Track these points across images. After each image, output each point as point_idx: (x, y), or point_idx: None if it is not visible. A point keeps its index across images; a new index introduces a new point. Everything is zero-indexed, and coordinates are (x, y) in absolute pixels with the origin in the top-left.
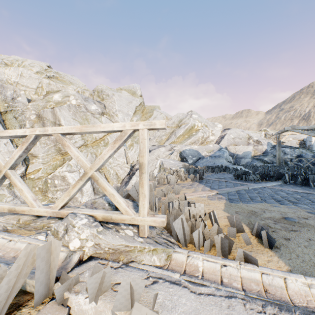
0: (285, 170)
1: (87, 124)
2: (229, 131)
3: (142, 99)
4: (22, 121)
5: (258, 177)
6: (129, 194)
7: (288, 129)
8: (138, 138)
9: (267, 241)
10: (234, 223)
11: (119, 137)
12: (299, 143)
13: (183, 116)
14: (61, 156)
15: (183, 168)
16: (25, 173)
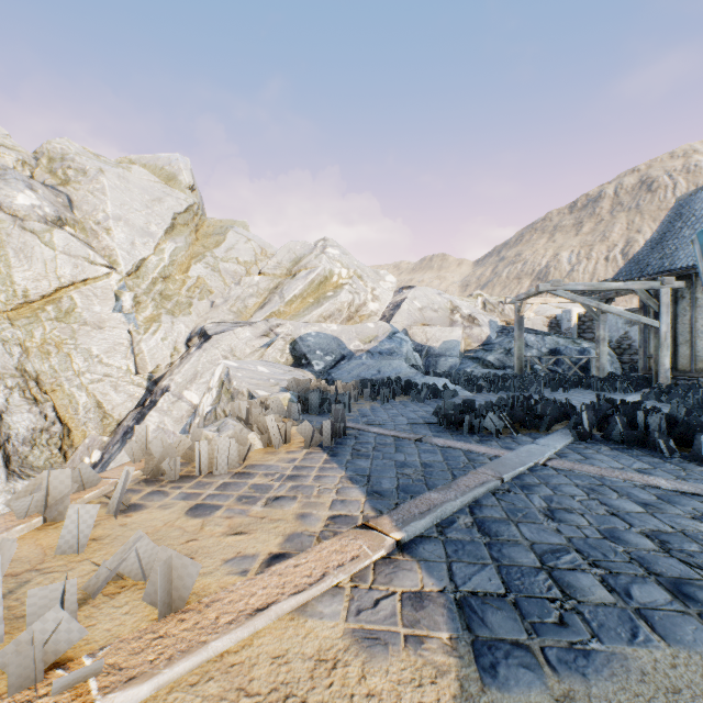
0: (541, 386)
1: None
2: (411, 291)
3: (196, 198)
4: None
5: (507, 422)
6: None
7: (545, 288)
8: (176, 301)
9: None
10: None
11: None
12: (548, 325)
13: (304, 251)
14: None
15: (291, 389)
16: None
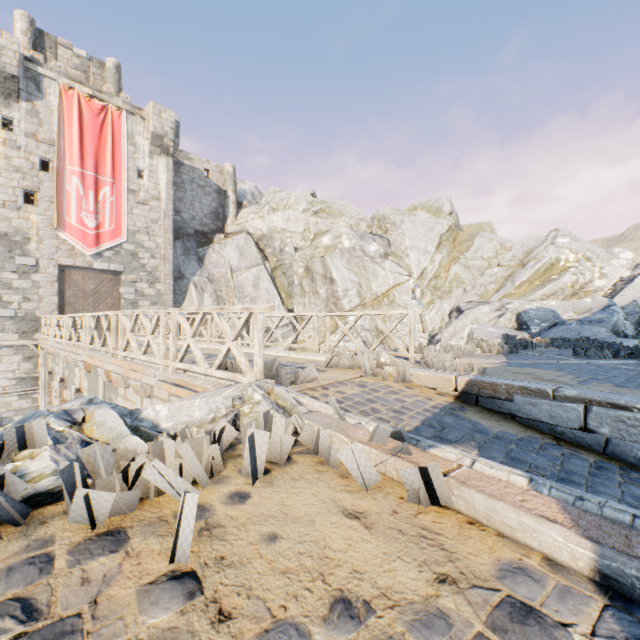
0: None
1: (364, 274)
2: None
3: (453, 218)
4: (290, 277)
5: (605, 354)
6: (408, 349)
7: None
8: (442, 290)
9: (479, 372)
10: (470, 366)
11: (400, 317)
12: None
13: (535, 243)
14: (333, 320)
15: (503, 339)
16: (296, 340)
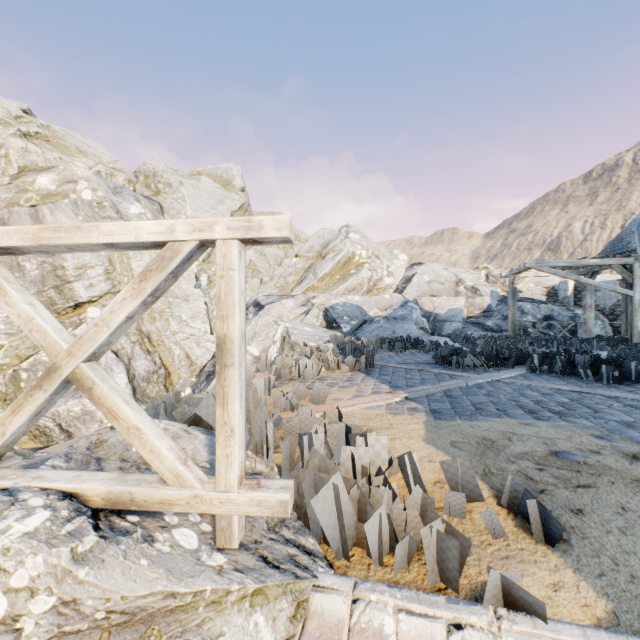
0: (526, 344)
1: None
2: (420, 267)
3: (246, 197)
4: None
5: (482, 361)
6: (199, 415)
7: (531, 265)
8: None
9: (540, 525)
10: (458, 479)
11: (157, 262)
12: (546, 294)
13: (331, 236)
14: (56, 317)
15: (331, 342)
16: None
